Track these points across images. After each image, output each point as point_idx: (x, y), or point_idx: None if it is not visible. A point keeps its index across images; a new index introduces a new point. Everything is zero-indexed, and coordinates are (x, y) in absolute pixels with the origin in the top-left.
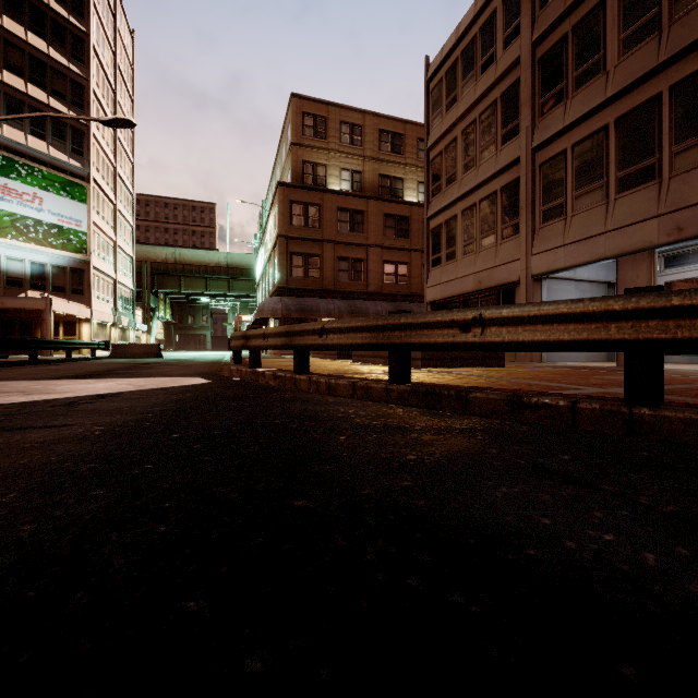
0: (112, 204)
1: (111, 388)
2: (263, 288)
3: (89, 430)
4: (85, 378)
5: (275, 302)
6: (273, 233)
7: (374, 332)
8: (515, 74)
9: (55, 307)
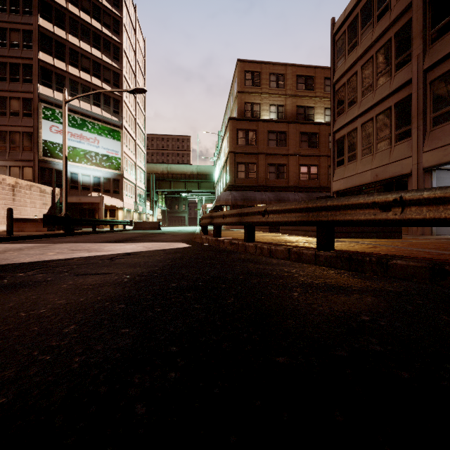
0: (134, 141)
1: (133, 249)
2: (219, 186)
3: (121, 277)
4: (120, 242)
5: (227, 195)
6: (225, 151)
7: (305, 212)
8: (407, 16)
9: (105, 201)
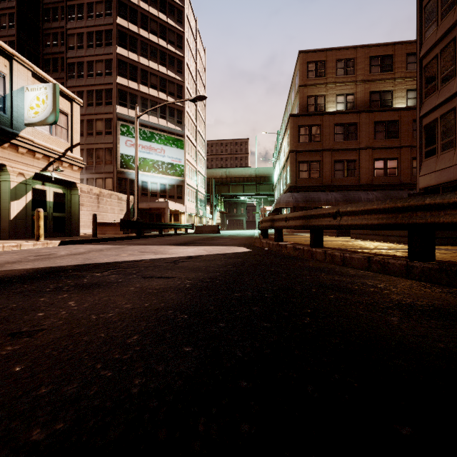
0: (195, 148)
1: (195, 252)
2: (278, 188)
3: (183, 282)
4: (182, 245)
5: (288, 196)
6: (286, 150)
7: (391, 213)
8: None
9: (170, 206)
